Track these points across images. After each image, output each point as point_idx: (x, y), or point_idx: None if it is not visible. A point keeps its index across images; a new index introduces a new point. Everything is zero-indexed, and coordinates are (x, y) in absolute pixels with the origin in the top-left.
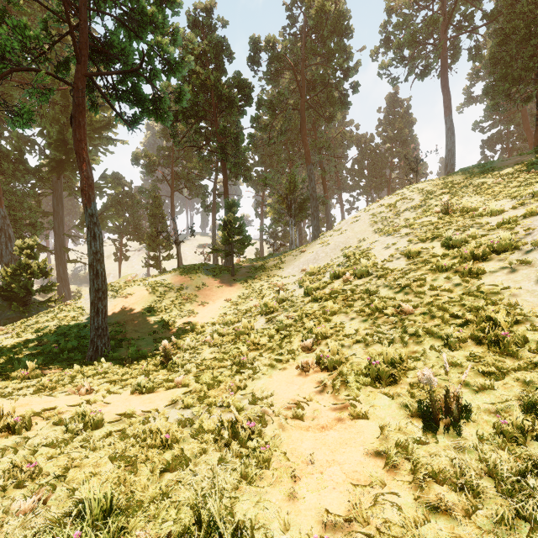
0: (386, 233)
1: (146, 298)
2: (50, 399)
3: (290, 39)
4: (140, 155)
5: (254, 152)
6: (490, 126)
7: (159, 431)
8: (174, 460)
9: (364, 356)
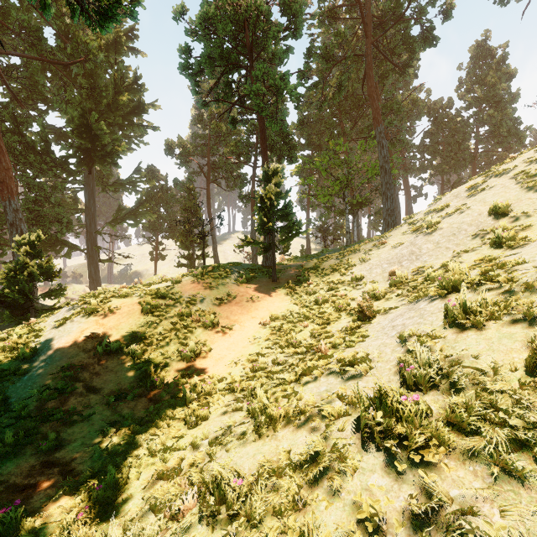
0: None
1: (134, 319)
2: None
3: None
4: (173, 143)
5: (300, 132)
6: None
7: None
8: None
9: None
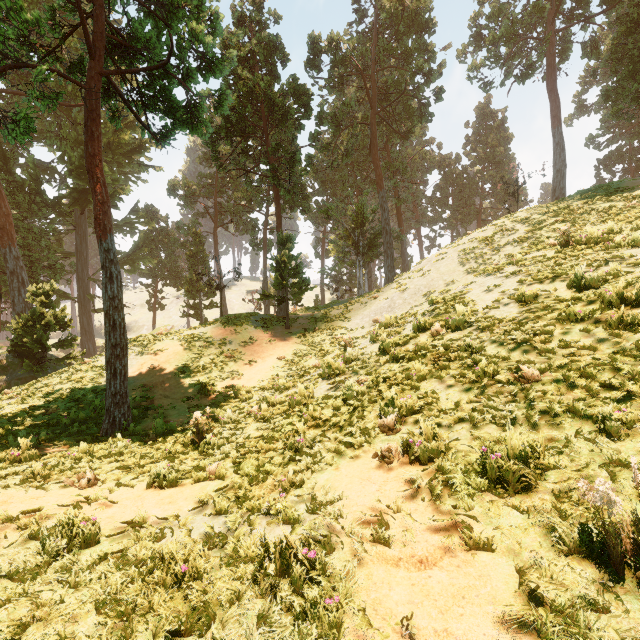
0: (485, 272)
1: (180, 356)
2: (39, 494)
3: (357, 37)
4: (178, 184)
5: (313, 178)
6: (607, 141)
7: (172, 559)
8: (189, 615)
9: (473, 442)
